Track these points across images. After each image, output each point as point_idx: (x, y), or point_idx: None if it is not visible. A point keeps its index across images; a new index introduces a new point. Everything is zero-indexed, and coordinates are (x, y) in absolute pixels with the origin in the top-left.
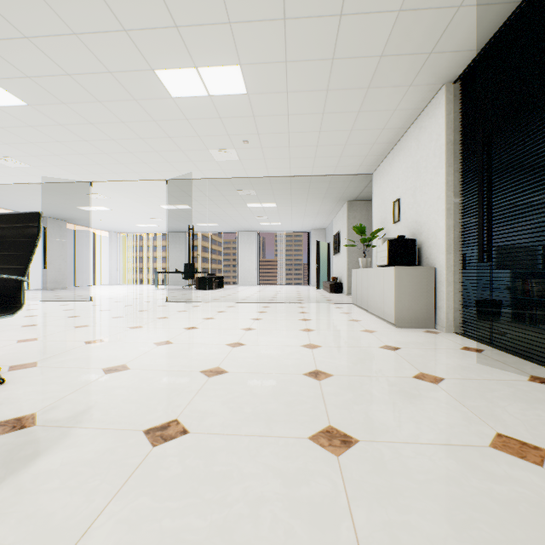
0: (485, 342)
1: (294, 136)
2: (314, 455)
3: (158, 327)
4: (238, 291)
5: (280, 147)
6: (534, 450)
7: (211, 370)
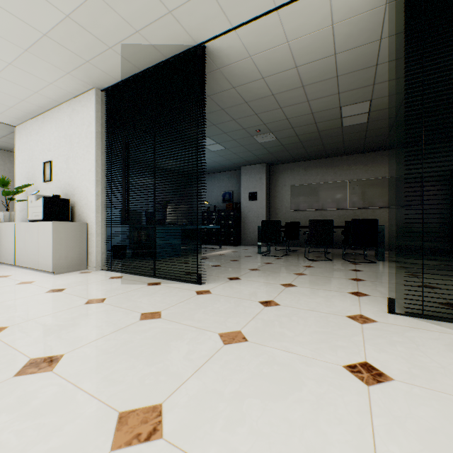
0: (122, 272)
1: None
2: (30, 381)
3: None
4: None
5: None
6: (157, 313)
7: None
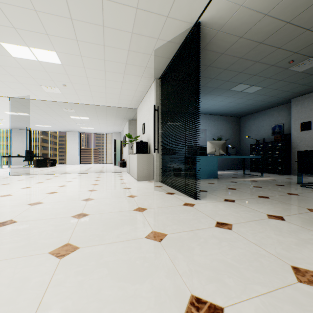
0: (166, 184)
1: (92, 87)
2: (70, 220)
3: (2, 188)
4: (65, 168)
5: (86, 91)
6: (144, 209)
7: (34, 203)
